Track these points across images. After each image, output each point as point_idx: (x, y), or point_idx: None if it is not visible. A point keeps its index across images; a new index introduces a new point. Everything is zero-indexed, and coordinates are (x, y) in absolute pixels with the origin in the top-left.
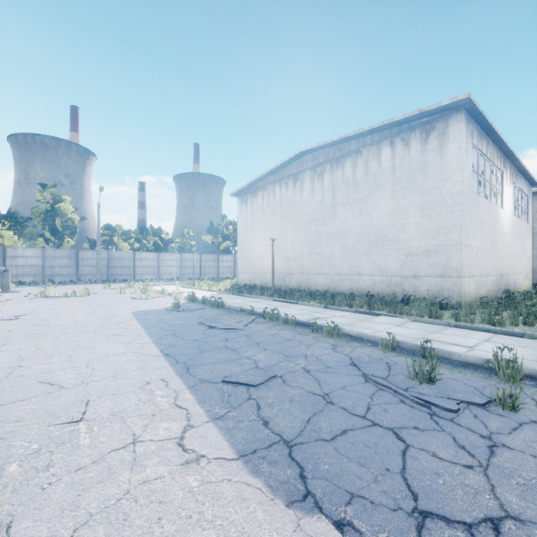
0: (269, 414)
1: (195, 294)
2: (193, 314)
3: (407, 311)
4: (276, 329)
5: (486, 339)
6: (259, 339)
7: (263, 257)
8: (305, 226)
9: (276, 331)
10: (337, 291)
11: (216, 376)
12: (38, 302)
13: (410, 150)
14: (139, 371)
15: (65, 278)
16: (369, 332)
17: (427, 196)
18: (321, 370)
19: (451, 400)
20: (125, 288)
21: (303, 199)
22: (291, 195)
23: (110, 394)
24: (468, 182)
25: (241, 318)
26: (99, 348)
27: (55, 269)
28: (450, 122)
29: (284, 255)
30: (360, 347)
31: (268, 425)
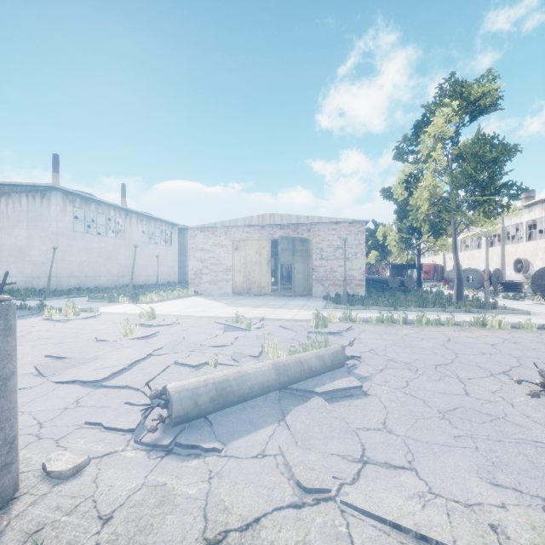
0: None
1: None
2: None
3: None
4: None
5: None
6: None
7: None
8: None
9: None
10: None
11: None
12: None
13: (36, 203)
14: None
15: None
16: None
17: (43, 232)
18: None
19: None
20: None
21: None
22: None
23: None
24: (67, 227)
25: None
26: None
27: None
28: (52, 194)
29: None
30: None
31: None
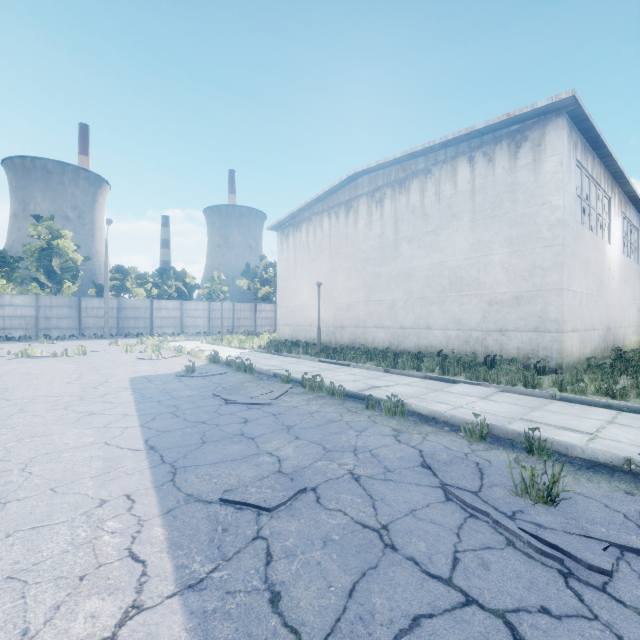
0: (285, 574)
1: (221, 353)
2: (210, 380)
3: (493, 377)
4: (317, 404)
5: (609, 420)
6: (292, 420)
7: (308, 306)
8: (361, 266)
9: (317, 408)
10: (401, 349)
11: (214, 488)
12: (14, 364)
13: (495, 168)
14: (98, 478)
15: (65, 332)
16: (445, 409)
17: (517, 227)
18: (377, 476)
19: (592, 541)
20: (132, 345)
21: (357, 232)
22: (343, 228)
23: (29, 529)
24: (571, 208)
25: (272, 387)
26: (57, 436)
27: (52, 321)
28: (548, 130)
29: (333, 303)
30: (434, 434)
31: (279, 605)
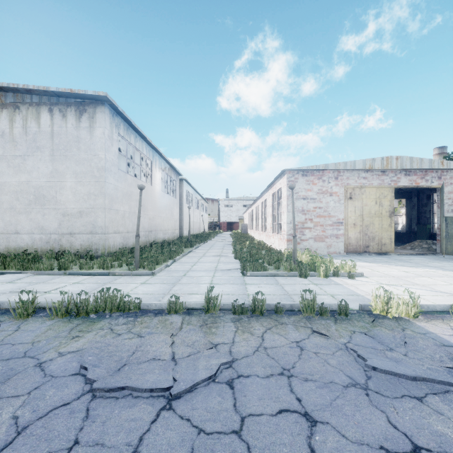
0: None
1: None
2: None
3: (38, 266)
4: None
5: (77, 281)
6: None
7: None
8: None
9: None
10: None
11: None
12: None
13: (67, 122)
14: None
15: None
16: None
17: (81, 166)
18: None
19: None
20: None
21: None
22: None
23: None
24: (114, 161)
25: None
26: None
27: None
28: (98, 111)
29: None
30: None
31: None
